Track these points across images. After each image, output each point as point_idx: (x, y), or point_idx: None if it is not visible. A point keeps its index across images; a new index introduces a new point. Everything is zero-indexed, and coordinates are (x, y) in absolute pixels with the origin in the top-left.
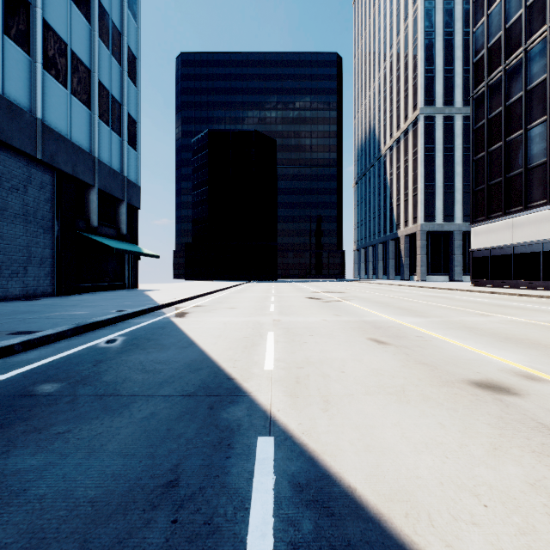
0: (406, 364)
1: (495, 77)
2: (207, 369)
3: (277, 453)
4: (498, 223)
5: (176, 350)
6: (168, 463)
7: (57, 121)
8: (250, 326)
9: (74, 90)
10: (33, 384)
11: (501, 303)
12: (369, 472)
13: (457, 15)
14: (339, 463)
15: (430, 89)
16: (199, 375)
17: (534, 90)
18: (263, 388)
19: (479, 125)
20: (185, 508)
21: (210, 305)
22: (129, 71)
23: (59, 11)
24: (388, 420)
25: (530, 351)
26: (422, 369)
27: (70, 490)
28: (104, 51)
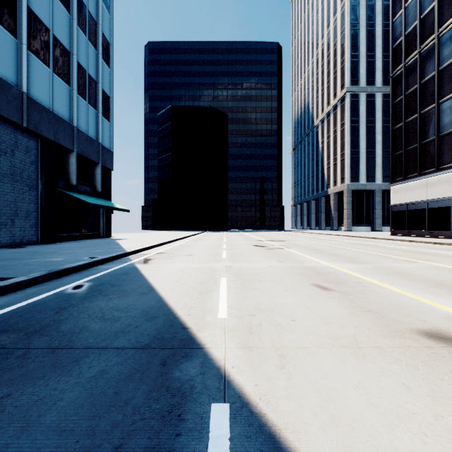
0: (353, 312)
1: (411, 60)
2: (163, 317)
3: (233, 428)
4: (414, 182)
5: (136, 296)
6: (109, 444)
7: (40, 95)
8: (205, 272)
9: (55, 69)
10: None
11: (421, 250)
12: None
13: (378, 10)
14: (304, 444)
15: (355, 72)
16: (155, 323)
17: (445, 70)
18: (217, 340)
19: (397, 100)
20: None
21: (170, 252)
22: (103, 54)
23: (43, 1)
24: (349, 380)
25: None
26: (369, 317)
27: None
28: (82, 37)
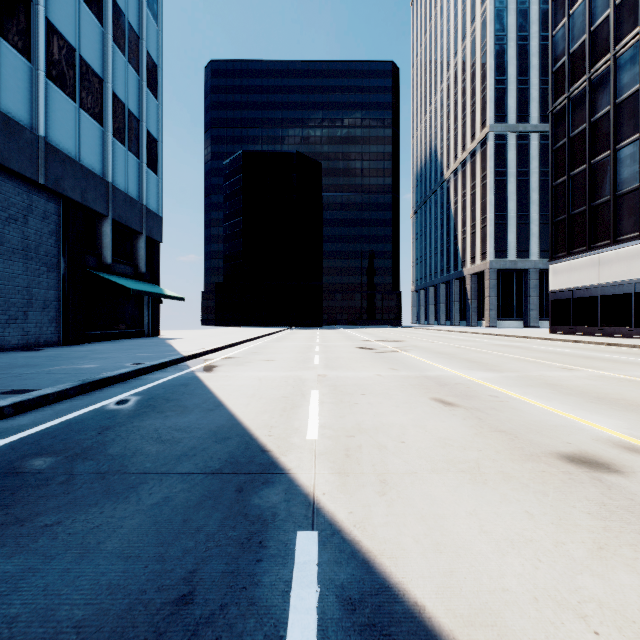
0: (480, 432)
1: (578, 89)
2: (237, 439)
3: (321, 554)
4: (582, 259)
5: (200, 413)
6: (182, 569)
7: (63, 140)
8: (290, 383)
9: (83, 103)
10: (21, 458)
11: (587, 354)
12: (440, 582)
13: (533, 17)
14: (401, 569)
15: (502, 103)
16: (227, 446)
17: (625, 104)
18: (305, 464)
19: (559, 145)
20: (200, 636)
21: (243, 357)
22: (149, 82)
23: (66, 10)
24: (462, 508)
25: (629, 414)
26: (499, 438)
27: (51, 609)
28: (119, 58)
